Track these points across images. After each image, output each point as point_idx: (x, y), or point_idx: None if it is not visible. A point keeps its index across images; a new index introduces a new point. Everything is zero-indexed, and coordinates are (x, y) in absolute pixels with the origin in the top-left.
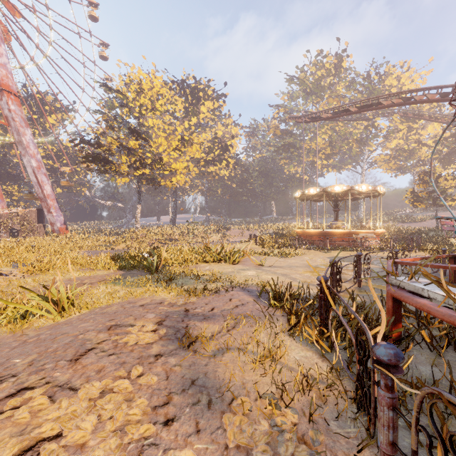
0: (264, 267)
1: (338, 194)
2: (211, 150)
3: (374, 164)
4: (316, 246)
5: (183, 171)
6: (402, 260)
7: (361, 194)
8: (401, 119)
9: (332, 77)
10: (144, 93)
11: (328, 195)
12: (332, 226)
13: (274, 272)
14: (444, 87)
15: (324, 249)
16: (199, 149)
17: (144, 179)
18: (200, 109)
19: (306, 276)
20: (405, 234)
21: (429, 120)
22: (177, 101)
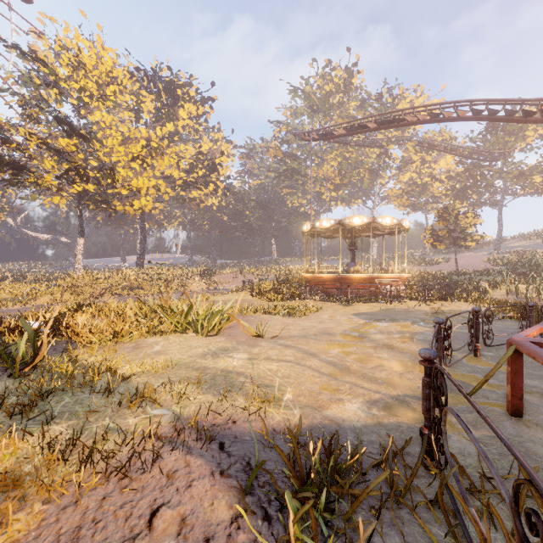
0: (264, 340)
1: (355, 229)
2: (194, 169)
3: (386, 199)
4: (334, 296)
5: (150, 191)
6: (529, 335)
7: (382, 230)
8: (416, 148)
9: (342, 94)
10: (86, 70)
11: (342, 230)
12: (349, 269)
13: (282, 353)
14: (475, 105)
15: (343, 300)
16: (173, 161)
17: (91, 201)
18: (178, 113)
19: (336, 356)
20: (426, 278)
21: (444, 151)
22: (145, 98)
